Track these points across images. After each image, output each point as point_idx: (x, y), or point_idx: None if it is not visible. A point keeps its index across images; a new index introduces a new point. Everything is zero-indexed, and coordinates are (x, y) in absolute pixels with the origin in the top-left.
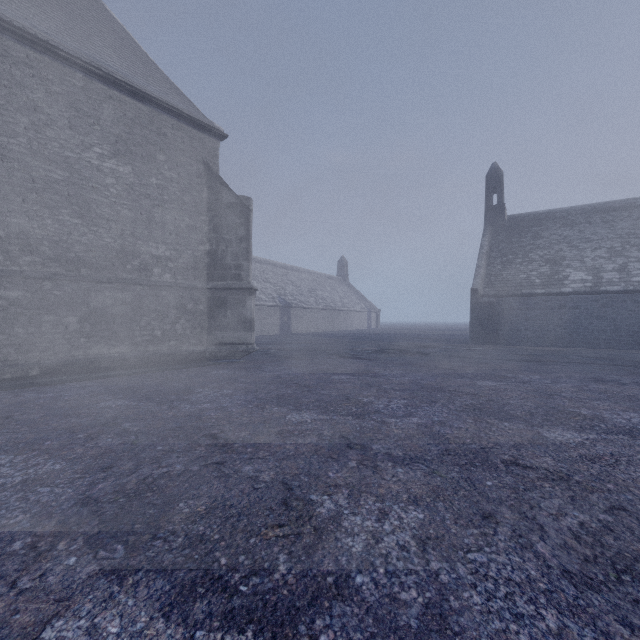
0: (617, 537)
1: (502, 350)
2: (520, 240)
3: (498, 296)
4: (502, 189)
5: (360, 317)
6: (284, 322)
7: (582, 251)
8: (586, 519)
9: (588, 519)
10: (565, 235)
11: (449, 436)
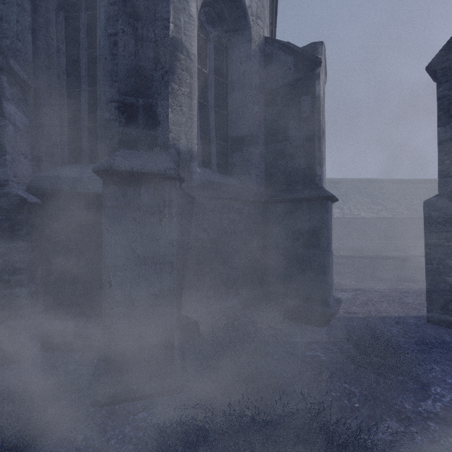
0: None
1: None
2: None
3: None
4: None
5: None
6: None
7: None
8: None
9: None
10: None
11: None
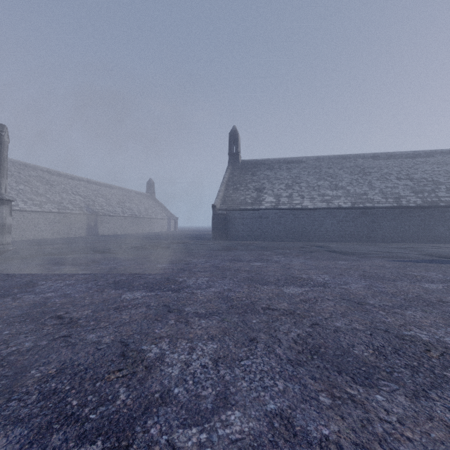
0: (23, 354)
1: (222, 244)
2: (245, 176)
3: (227, 210)
4: (238, 143)
5: (161, 223)
6: (91, 226)
7: (274, 185)
8: (26, 346)
9: (28, 346)
10: (268, 175)
11: (50, 303)
